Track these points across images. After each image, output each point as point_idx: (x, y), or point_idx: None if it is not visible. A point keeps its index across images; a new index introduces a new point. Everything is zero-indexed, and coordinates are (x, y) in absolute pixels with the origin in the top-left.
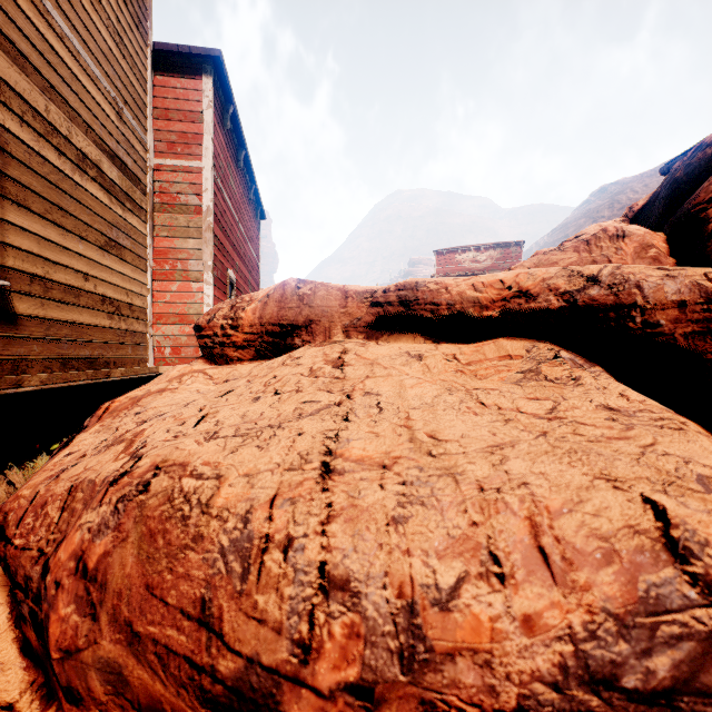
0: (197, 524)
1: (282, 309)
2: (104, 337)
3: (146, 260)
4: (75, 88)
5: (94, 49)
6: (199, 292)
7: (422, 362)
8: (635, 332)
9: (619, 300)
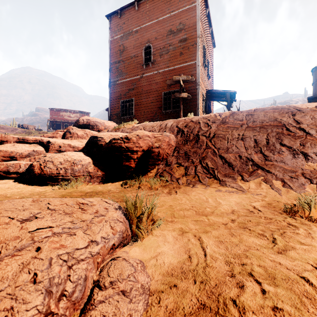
0: (7, 151)
1: (2, 138)
2: None
3: None
4: None
5: None
6: None
7: (25, 145)
8: (43, 143)
9: (42, 141)
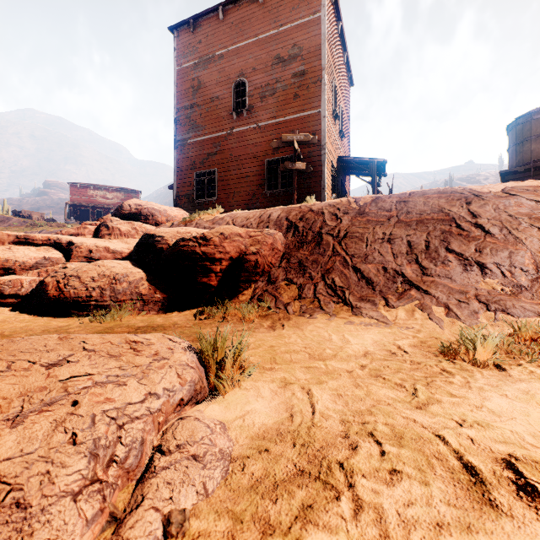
0: None
1: None
2: None
3: None
4: None
5: None
6: None
7: (29, 249)
8: (61, 246)
9: (60, 242)
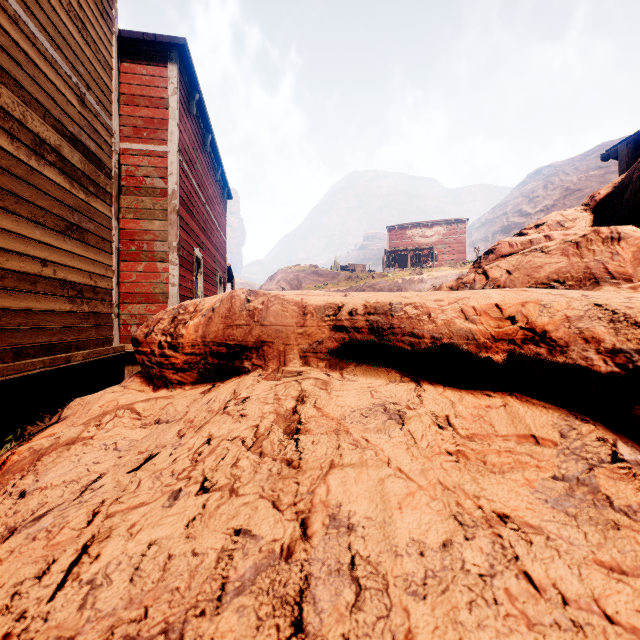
0: None
1: (228, 327)
2: (64, 322)
3: (111, 242)
4: (30, 72)
5: (52, 33)
6: (165, 272)
7: (404, 426)
8: None
9: None
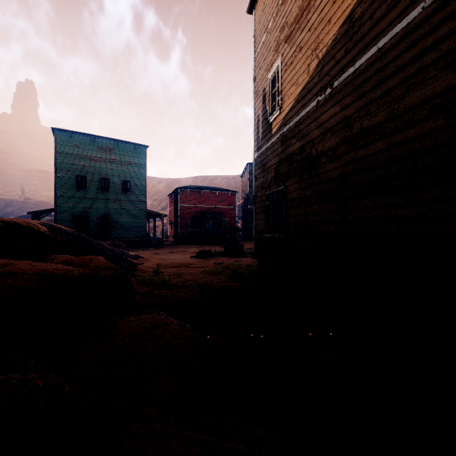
0: None
1: None
2: None
3: None
4: None
5: None
6: None
7: None
8: None
9: None
